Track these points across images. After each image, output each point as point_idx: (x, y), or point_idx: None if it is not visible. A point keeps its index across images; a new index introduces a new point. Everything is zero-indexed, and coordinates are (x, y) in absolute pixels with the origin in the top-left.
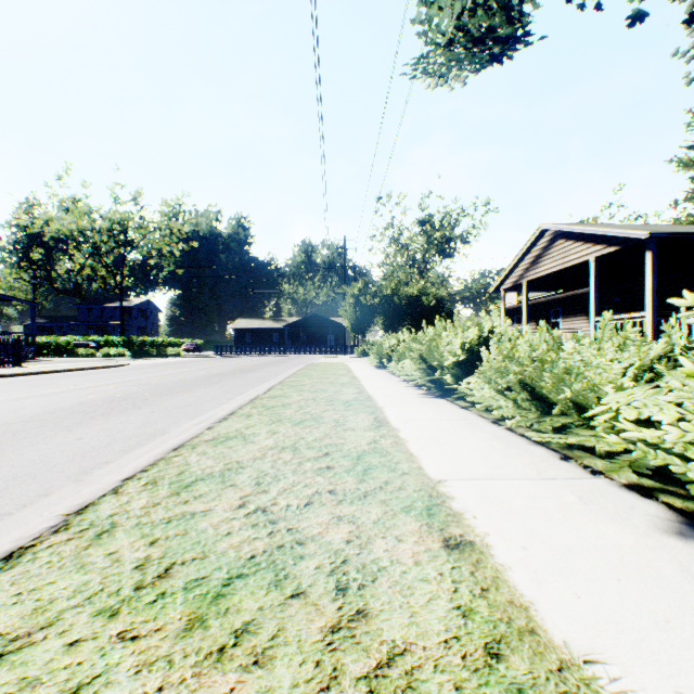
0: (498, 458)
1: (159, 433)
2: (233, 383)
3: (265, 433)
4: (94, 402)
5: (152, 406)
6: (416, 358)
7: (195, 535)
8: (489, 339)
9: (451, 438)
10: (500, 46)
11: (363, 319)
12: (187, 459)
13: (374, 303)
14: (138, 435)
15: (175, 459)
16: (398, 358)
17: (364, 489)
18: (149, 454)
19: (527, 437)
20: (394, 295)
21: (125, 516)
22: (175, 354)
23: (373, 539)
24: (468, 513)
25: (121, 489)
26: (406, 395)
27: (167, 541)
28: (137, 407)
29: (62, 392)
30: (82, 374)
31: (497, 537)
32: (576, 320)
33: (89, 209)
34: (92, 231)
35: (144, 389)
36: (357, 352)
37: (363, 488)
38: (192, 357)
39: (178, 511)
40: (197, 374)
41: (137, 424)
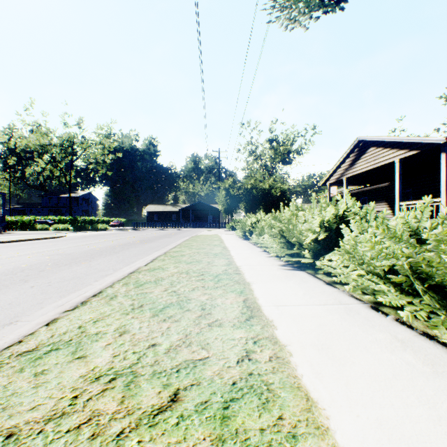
0: None
1: (5, 322)
2: (130, 252)
3: (110, 333)
4: None
5: (39, 278)
6: (276, 233)
7: None
8: (345, 218)
9: (345, 344)
10: None
11: (232, 204)
12: None
13: (239, 193)
14: None
15: None
16: (258, 232)
17: None
18: None
19: (439, 341)
20: (252, 188)
21: None
22: (103, 228)
23: None
24: None
25: None
26: (269, 266)
27: None
28: (23, 280)
29: None
30: (21, 244)
31: None
32: (378, 205)
33: (47, 131)
34: (49, 145)
35: (52, 259)
36: (227, 227)
37: None
38: (115, 230)
39: None
40: (108, 244)
41: None
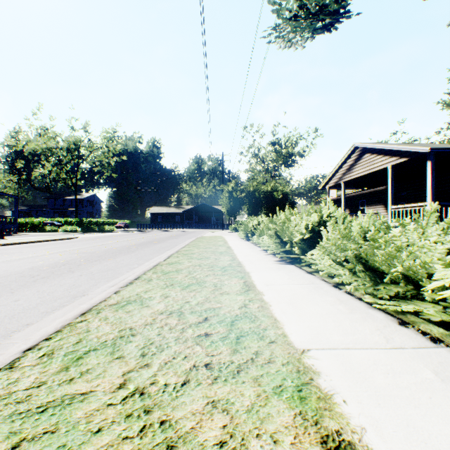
0: (347, 323)
1: (80, 294)
2: (145, 251)
3: (158, 297)
4: (41, 267)
5: (82, 270)
6: (273, 235)
7: (64, 433)
8: (326, 222)
9: (305, 302)
10: (330, 17)
11: (235, 207)
12: (88, 325)
13: (242, 196)
14: (62, 296)
15: (79, 325)
16: (259, 234)
17: (237, 362)
18: (59, 320)
19: (364, 301)
20: (255, 191)
21: (4, 402)
22: (110, 230)
23: (248, 440)
24: (338, 395)
25: (18, 363)
26: (265, 261)
27: (30, 444)
28: (71, 271)
29: (22, 258)
30: (43, 245)
31: (375, 434)
32: (376, 207)
33: (54, 134)
34: (56, 149)
35: (81, 256)
36: (230, 229)
37: (236, 361)
38: (121, 232)
39: (59, 393)
40: (122, 245)
41: (65, 286)
